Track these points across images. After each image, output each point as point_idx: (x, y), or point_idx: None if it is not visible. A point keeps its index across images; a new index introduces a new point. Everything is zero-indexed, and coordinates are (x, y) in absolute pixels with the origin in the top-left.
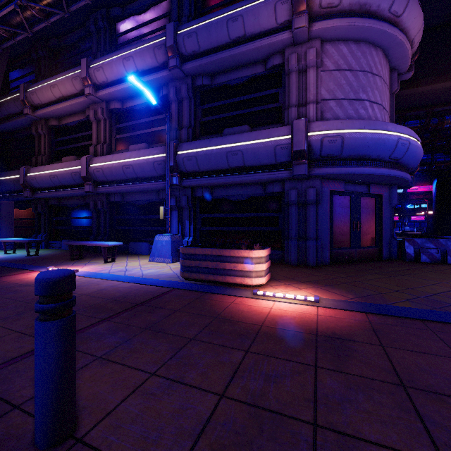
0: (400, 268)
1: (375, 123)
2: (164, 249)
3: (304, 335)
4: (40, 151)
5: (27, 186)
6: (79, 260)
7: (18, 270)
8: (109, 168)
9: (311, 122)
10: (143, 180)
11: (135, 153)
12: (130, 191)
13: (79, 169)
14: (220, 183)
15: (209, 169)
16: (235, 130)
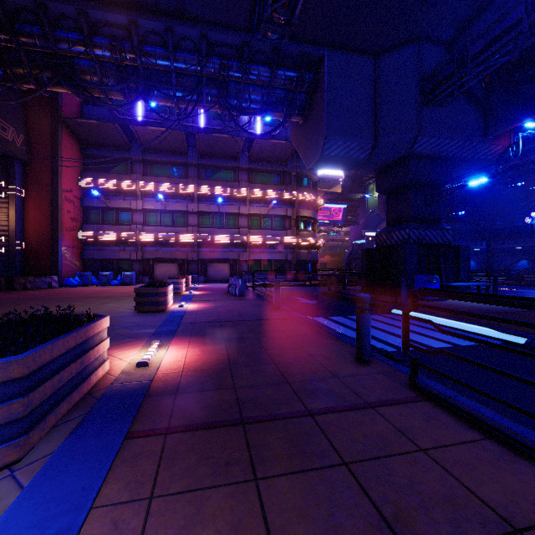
0: None
1: None
2: None
3: (230, 344)
4: None
5: None
6: None
7: None
8: None
9: None
10: None
11: None
12: None
13: None
14: None
15: None
16: None
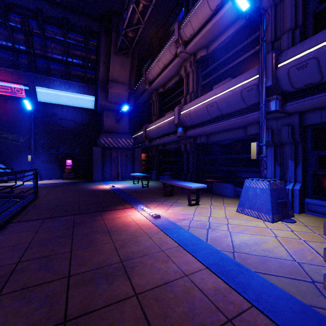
0: None
1: None
2: (258, 200)
3: None
4: (154, 113)
5: (147, 137)
6: (169, 197)
7: (123, 204)
8: (195, 111)
9: None
10: (227, 116)
11: (219, 89)
12: (214, 131)
13: (173, 118)
14: None
15: None
16: None
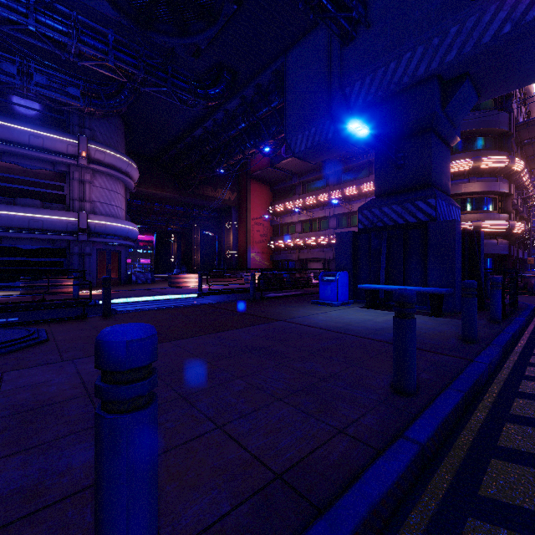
0: (130, 285)
1: (120, 221)
2: None
3: None
4: None
5: None
6: None
7: None
8: None
9: (89, 214)
10: None
11: None
12: None
13: None
14: (18, 237)
15: (9, 226)
16: (29, 202)
